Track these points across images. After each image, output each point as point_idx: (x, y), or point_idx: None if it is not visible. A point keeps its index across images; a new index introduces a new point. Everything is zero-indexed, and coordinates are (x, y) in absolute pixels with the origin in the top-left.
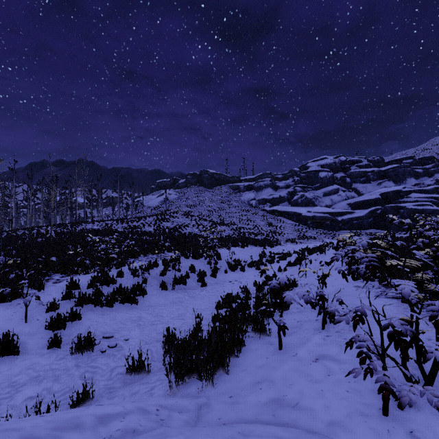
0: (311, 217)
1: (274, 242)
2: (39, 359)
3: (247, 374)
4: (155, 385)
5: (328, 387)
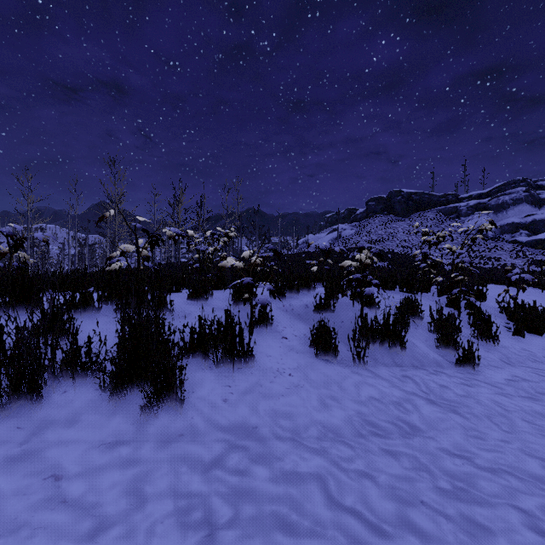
0: None
1: None
2: None
3: None
4: None
5: None
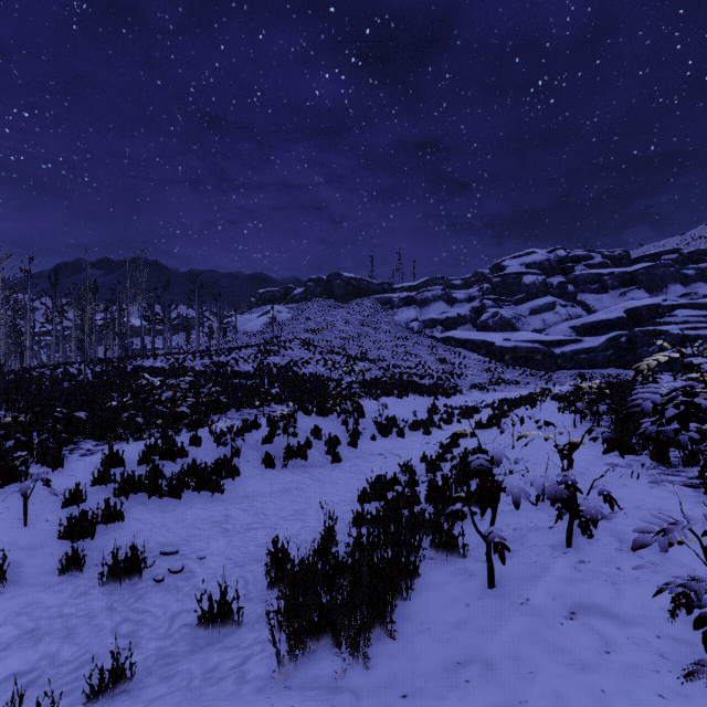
0: (510, 349)
1: (450, 389)
2: (41, 596)
3: (433, 640)
4: (250, 654)
5: (614, 683)
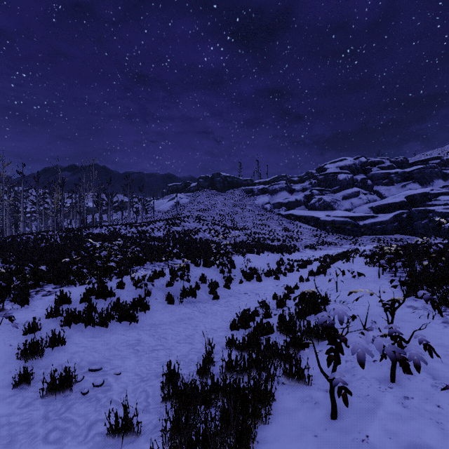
0: (330, 222)
1: (291, 248)
2: None
3: None
4: None
5: None
